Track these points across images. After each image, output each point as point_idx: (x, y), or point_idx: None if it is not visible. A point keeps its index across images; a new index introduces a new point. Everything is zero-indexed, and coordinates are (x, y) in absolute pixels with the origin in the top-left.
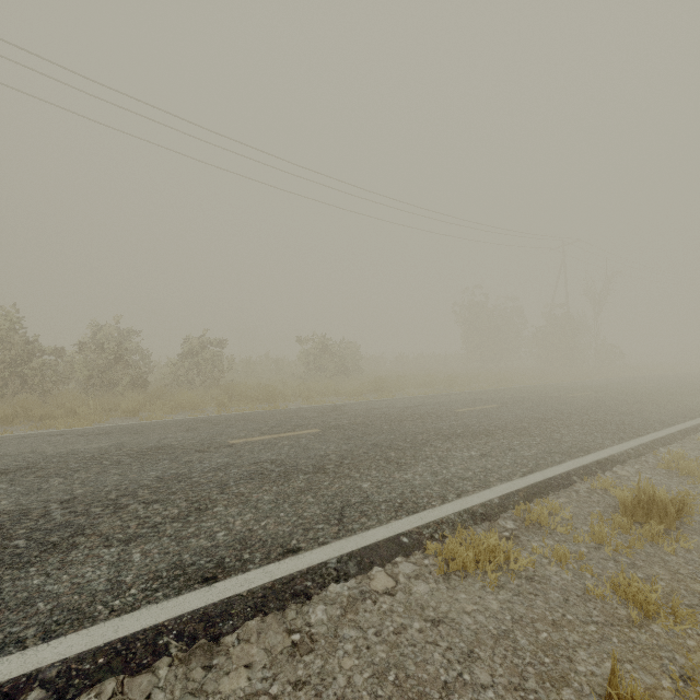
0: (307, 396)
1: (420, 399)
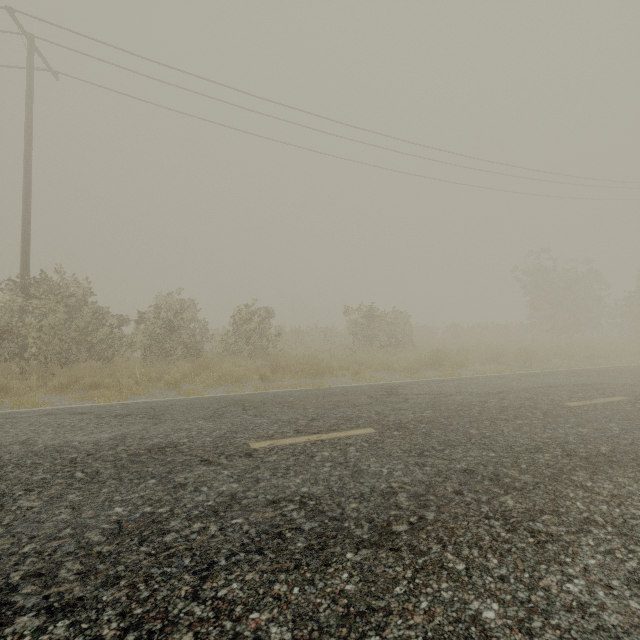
0: (356, 371)
1: (499, 381)
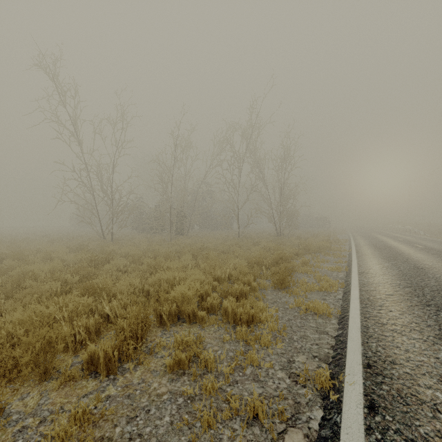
0: None
1: None
